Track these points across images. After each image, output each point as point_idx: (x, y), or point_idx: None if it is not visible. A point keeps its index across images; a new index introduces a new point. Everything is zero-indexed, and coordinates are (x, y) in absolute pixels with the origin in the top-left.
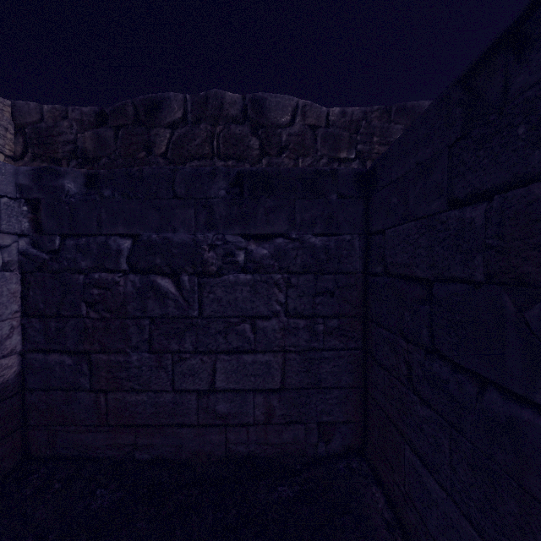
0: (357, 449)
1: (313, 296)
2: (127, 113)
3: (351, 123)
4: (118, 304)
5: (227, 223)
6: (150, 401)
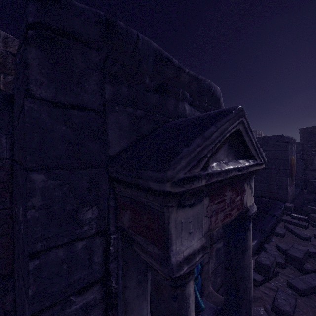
0: (8, 274)
1: None
2: None
3: None
4: None
5: None
6: None
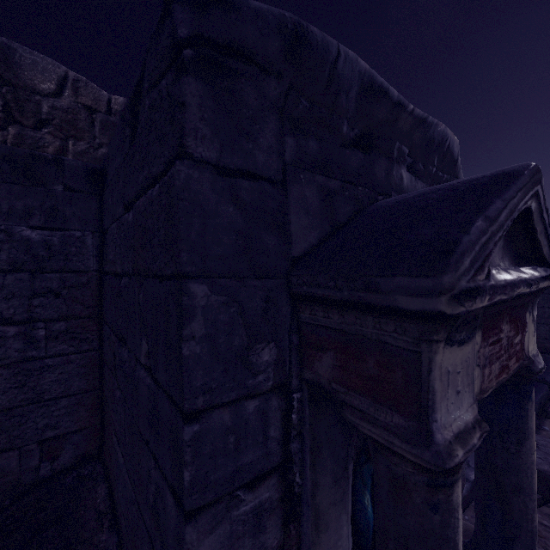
0: (94, 454)
1: (29, 297)
2: None
3: None
4: None
5: None
6: None
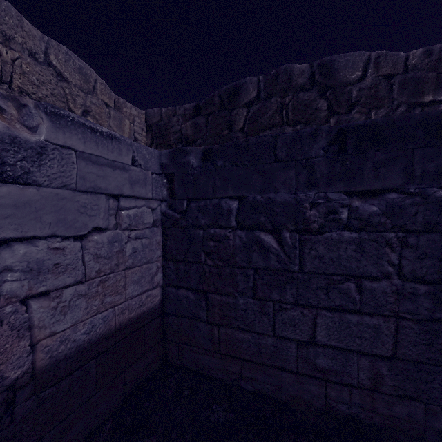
0: None
1: (438, 259)
2: (214, 102)
3: (438, 62)
4: (228, 255)
5: (328, 181)
6: (253, 340)
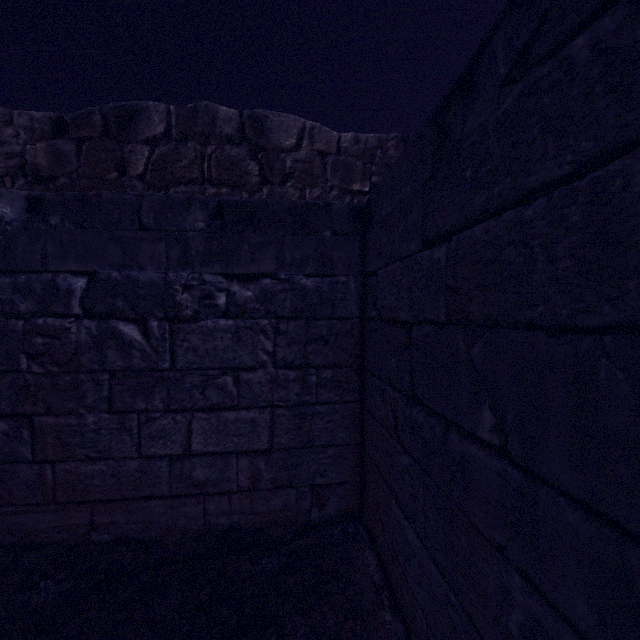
0: (354, 512)
1: (304, 344)
2: (93, 123)
3: (365, 152)
4: (69, 356)
5: (206, 260)
6: (111, 470)
